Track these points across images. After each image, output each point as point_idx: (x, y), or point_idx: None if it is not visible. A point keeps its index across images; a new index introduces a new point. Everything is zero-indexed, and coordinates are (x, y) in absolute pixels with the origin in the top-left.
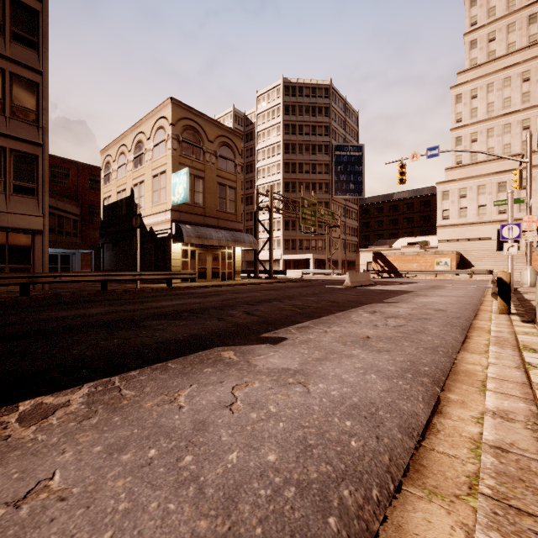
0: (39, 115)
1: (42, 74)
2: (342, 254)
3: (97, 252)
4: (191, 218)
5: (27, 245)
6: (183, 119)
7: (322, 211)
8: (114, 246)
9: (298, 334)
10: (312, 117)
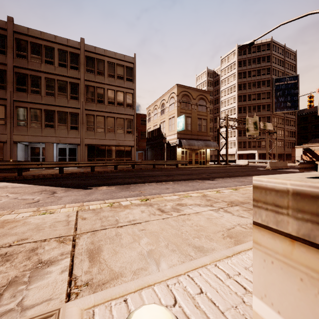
0: (133, 104)
1: (134, 90)
2: (281, 149)
3: (145, 152)
4: (185, 136)
5: (129, 151)
6: (182, 92)
7: (262, 124)
8: (152, 149)
9: (221, 179)
10: (257, 64)
